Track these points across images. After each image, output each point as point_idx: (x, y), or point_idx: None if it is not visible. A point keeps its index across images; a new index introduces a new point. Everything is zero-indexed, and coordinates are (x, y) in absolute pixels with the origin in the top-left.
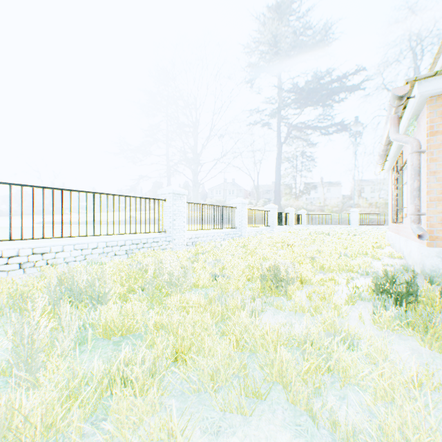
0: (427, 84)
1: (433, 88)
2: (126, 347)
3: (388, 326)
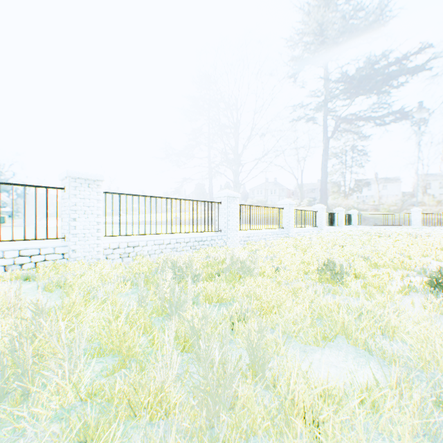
0: None
1: None
2: (225, 308)
3: (437, 310)
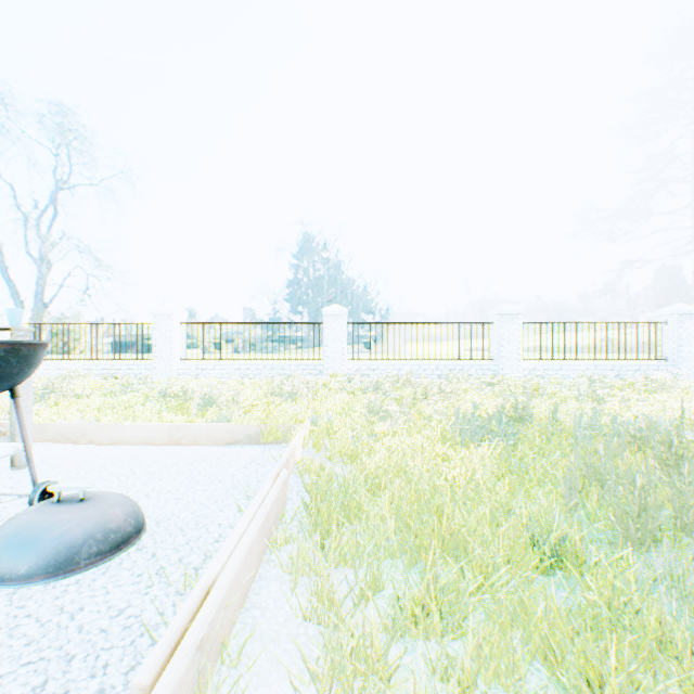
0: None
1: None
2: None
3: None
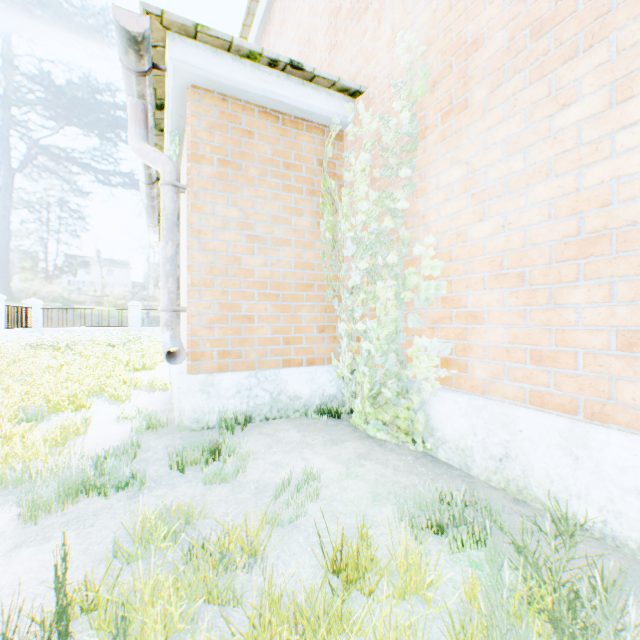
0: (186, 49)
1: (196, 64)
2: None
3: None
